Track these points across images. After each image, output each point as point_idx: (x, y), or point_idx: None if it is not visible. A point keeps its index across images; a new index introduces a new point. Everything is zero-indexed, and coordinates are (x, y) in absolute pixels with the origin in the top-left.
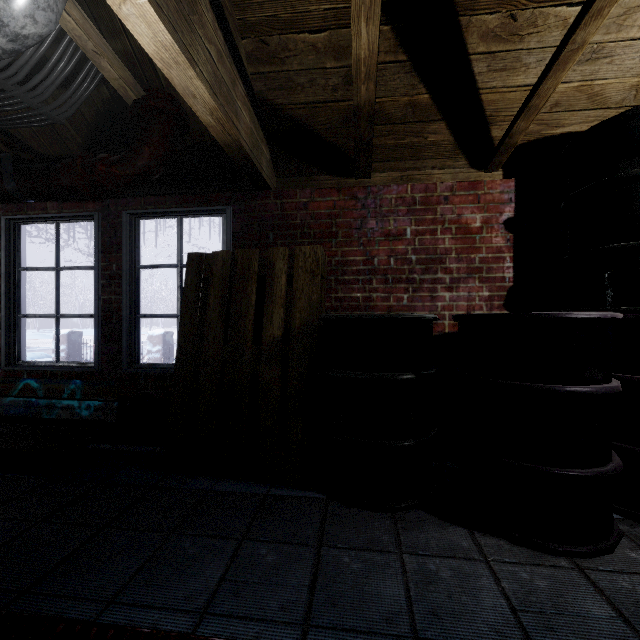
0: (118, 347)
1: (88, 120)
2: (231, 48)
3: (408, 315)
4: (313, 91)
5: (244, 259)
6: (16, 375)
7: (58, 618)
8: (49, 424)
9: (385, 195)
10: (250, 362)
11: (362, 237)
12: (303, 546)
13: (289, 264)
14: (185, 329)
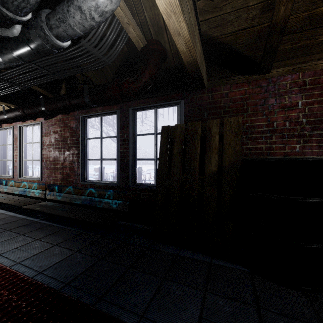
0: (127, 174)
1: (116, 65)
2: (194, 6)
3: (317, 158)
4: (238, 23)
5: (192, 127)
6: (85, 186)
7: (118, 319)
8: (98, 209)
9: (282, 82)
10: (197, 185)
11: (265, 110)
12: (246, 305)
13: (220, 129)
14: (161, 166)
